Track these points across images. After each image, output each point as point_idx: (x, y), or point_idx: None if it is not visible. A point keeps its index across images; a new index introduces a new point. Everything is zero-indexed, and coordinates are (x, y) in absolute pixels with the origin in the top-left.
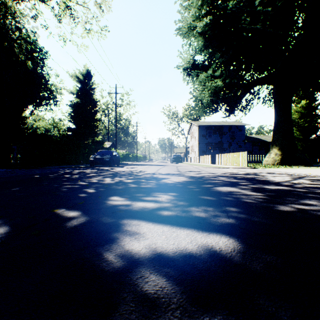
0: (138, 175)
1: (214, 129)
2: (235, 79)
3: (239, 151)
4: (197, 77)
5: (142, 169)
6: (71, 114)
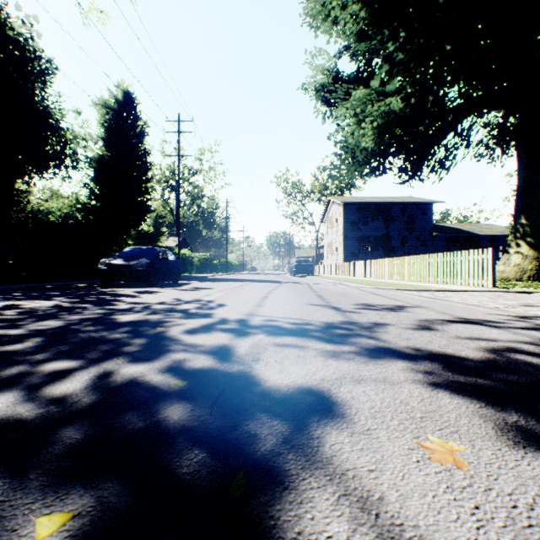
0: (157, 345)
1: (373, 211)
2: (431, 97)
3: (421, 253)
4: (344, 101)
5: (220, 294)
6: (93, 178)
